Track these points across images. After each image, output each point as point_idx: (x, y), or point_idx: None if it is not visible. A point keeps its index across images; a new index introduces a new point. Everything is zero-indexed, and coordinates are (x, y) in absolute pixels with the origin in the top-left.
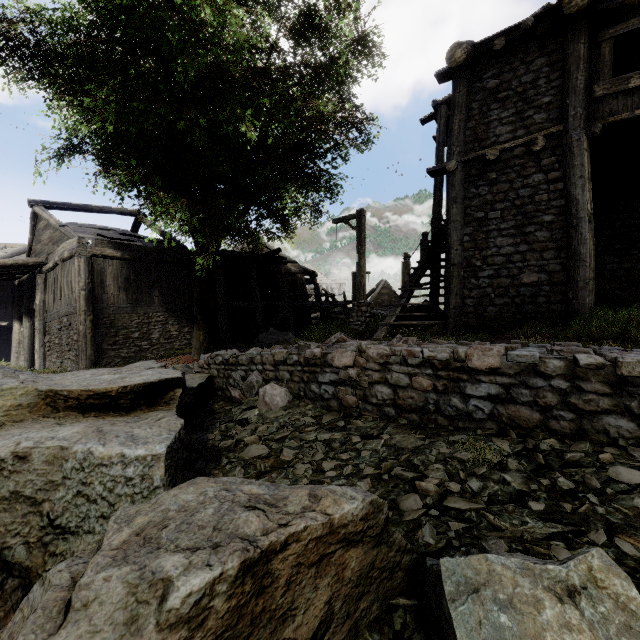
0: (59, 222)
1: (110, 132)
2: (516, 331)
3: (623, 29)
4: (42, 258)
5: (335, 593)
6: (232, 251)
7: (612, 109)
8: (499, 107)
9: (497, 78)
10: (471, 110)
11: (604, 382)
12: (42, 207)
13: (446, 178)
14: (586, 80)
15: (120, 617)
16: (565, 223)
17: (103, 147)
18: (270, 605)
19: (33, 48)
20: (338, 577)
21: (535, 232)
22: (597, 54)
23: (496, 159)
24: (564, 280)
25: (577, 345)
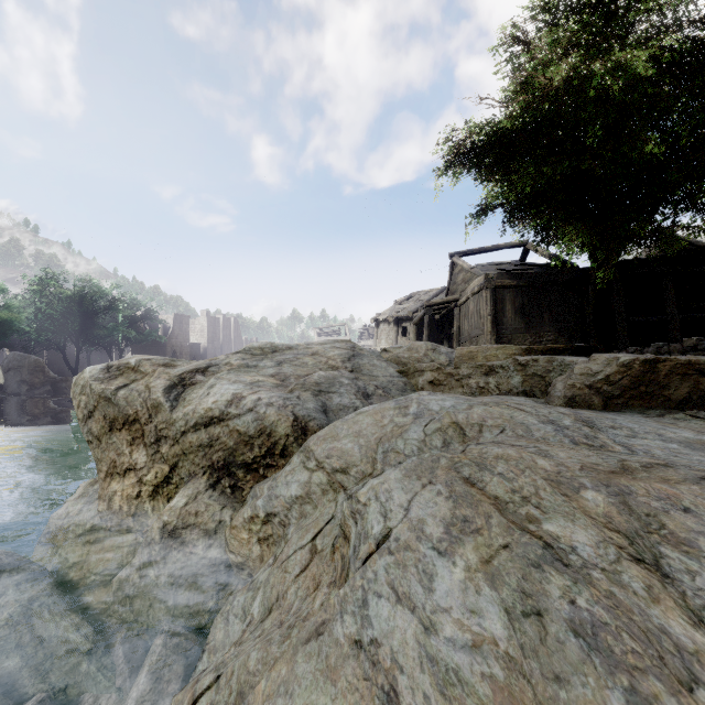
0: (470, 266)
1: (521, 189)
2: None
3: None
4: (457, 295)
5: (693, 392)
6: (634, 259)
7: None
8: None
9: None
10: None
11: None
12: (457, 257)
13: None
14: None
15: (604, 363)
16: None
17: (508, 199)
18: (657, 379)
19: (470, 152)
20: (695, 386)
21: None
22: None
23: None
24: None
25: None
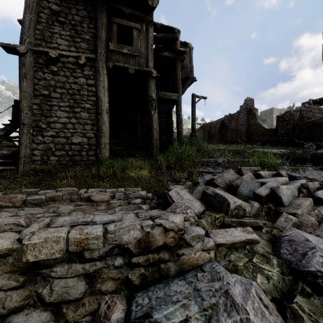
0: None
1: None
2: (62, 174)
3: (121, 22)
4: None
5: None
6: None
7: (117, 59)
8: (60, 26)
9: (59, 7)
10: (40, 17)
11: (12, 272)
12: None
13: (19, 57)
14: (106, 37)
15: None
16: (96, 111)
17: None
18: None
19: None
20: None
21: (81, 112)
22: (111, 28)
23: (56, 58)
24: (95, 143)
25: (74, 189)
